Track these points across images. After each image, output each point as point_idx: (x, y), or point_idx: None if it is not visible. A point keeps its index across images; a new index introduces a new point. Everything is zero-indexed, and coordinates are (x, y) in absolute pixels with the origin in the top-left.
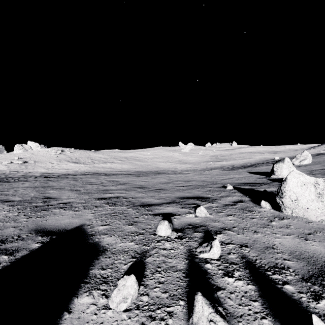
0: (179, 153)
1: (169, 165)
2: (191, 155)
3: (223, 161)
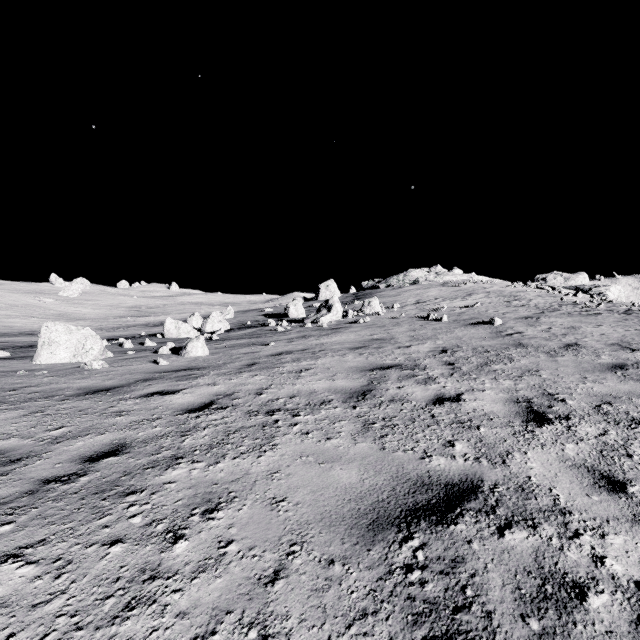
0: (55, 298)
1: (38, 323)
2: (86, 303)
3: (151, 316)
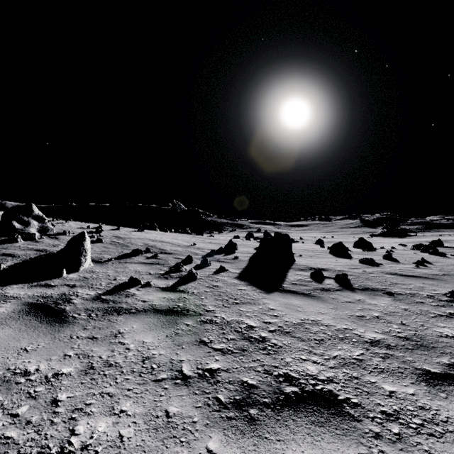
0: None
1: None
2: None
3: None
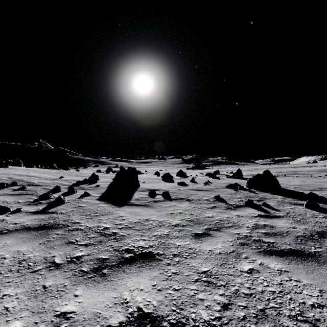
0: None
1: None
2: None
3: None
